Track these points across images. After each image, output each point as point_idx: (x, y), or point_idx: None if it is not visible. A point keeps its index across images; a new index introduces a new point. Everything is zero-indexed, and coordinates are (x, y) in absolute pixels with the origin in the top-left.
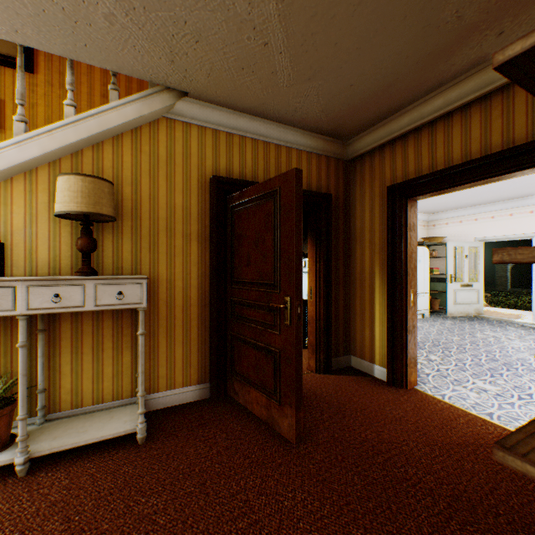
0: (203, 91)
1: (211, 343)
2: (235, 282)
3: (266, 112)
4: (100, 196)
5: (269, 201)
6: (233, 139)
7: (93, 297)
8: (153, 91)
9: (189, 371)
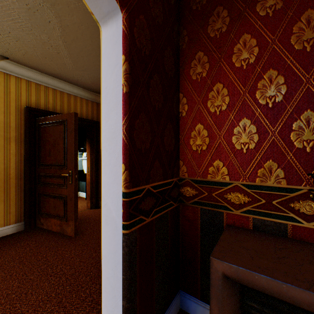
0: (20, 60)
1: (25, 199)
2: (42, 164)
3: (61, 77)
4: None
5: (62, 125)
6: (41, 87)
7: None
8: None
9: (9, 217)
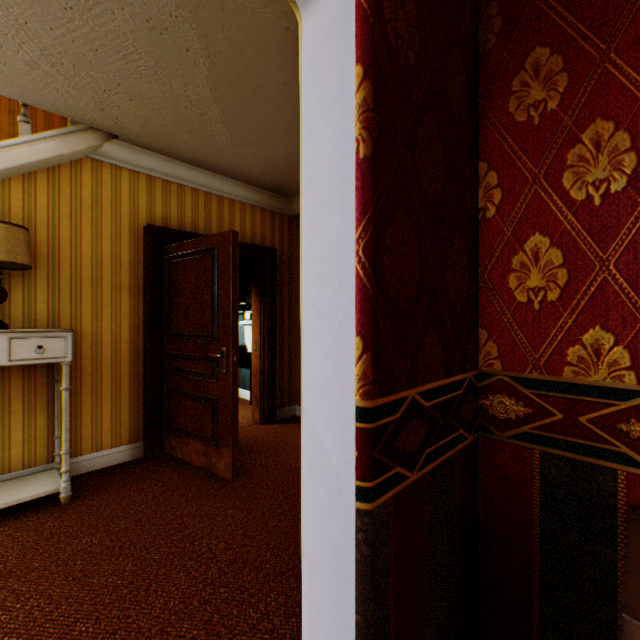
0: (137, 138)
1: (145, 399)
2: (173, 335)
3: (207, 164)
4: (15, 243)
5: (208, 256)
6: (171, 186)
7: (7, 351)
8: (76, 129)
9: (119, 431)
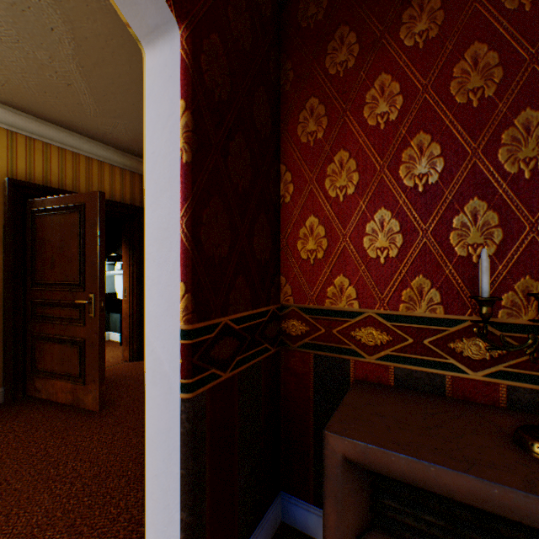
0: None
1: (6, 346)
2: (38, 284)
3: (75, 127)
4: None
5: (76, 212)
6: (36, 144)
7: None
8: None
9: None
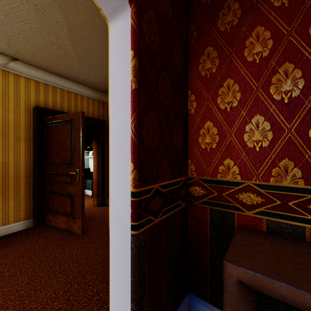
0: (29, 61)
1: (34, 196)
2: (50, 163)
3: (68, 77)
4: None
5: (69, 124)
6: (49, 87)
7: None
8: None
9: (19, 213)
